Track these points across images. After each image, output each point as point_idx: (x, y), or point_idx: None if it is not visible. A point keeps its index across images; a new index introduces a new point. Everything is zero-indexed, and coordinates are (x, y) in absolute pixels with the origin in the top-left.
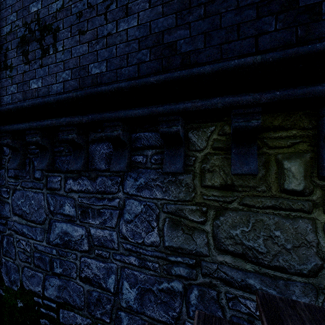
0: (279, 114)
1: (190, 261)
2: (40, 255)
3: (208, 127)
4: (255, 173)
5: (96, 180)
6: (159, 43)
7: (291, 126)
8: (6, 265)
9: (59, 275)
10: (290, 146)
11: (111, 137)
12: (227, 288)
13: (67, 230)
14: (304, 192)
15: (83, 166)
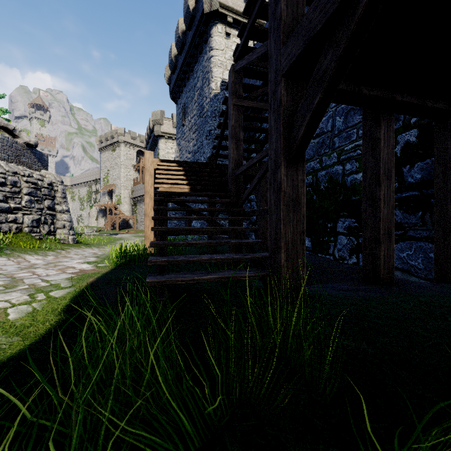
0: None
1: None
2: None
3: None
4: None
5: None
6: None
7: None
8: None
9: None
10: None
11: None
12: None
13: None
14: None
15: None
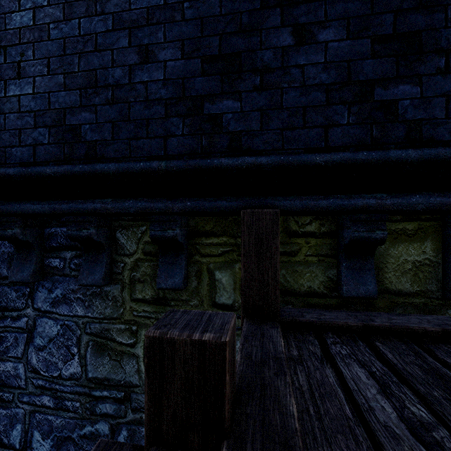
0: (211, 217)
1: (118, 395)
2: None
3: (139, 226)
4: (180, 288)
5: None
6: (60, 123)
7: (222, 233)
8: None
9: None
10: (221, 255)
11: (4, 237)
12: None
13: None
14: (234, 306)
15: None
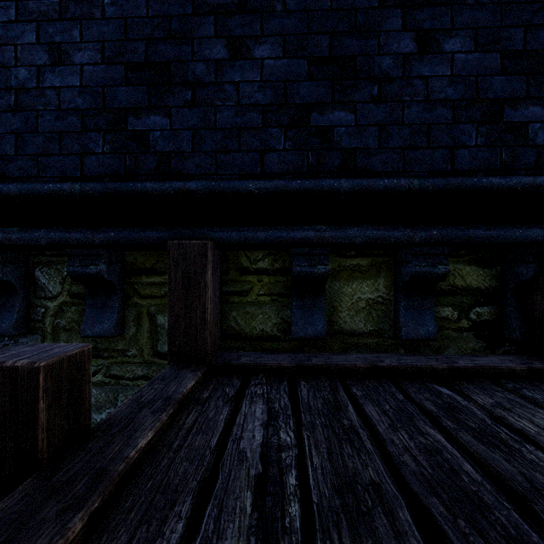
0: (152, 252)
1: None
2: None
3: (65, 263)
4: (109, 335)
5: None
6: None
7: (165, 270)
8: None
9: None
10: (164, 296)
11: None
12: None
13: None
14: None
15: None
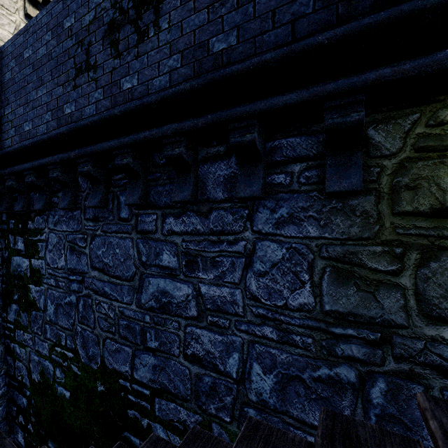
0: None
1: (370, 335)
2: (127, 322)
3: (407, 115)
4: None
5: (209, 216)
6: None
7: None
8: (82, 335)
9: (154, 351)
10: None
11: (241, 144)
12: (446, 382)
13: (166, 288)
14: None
15: (191, 195)
